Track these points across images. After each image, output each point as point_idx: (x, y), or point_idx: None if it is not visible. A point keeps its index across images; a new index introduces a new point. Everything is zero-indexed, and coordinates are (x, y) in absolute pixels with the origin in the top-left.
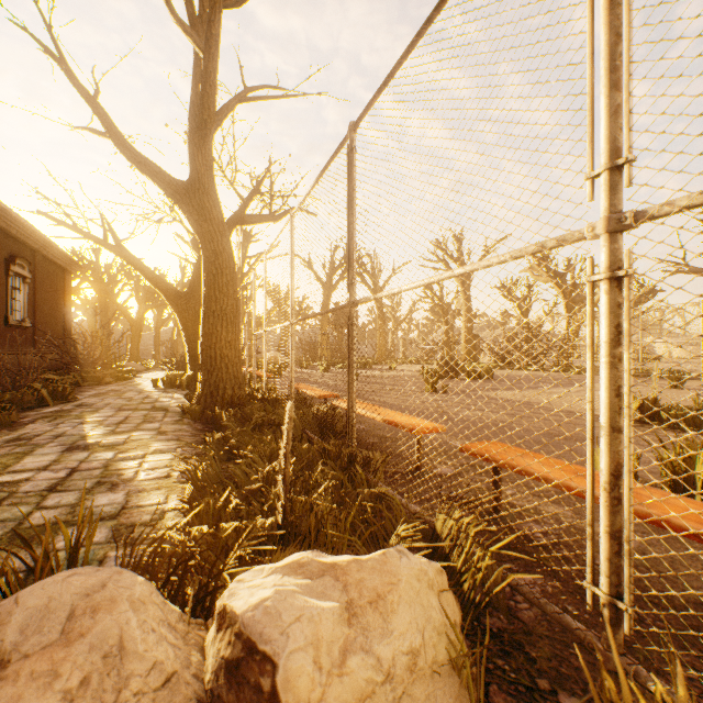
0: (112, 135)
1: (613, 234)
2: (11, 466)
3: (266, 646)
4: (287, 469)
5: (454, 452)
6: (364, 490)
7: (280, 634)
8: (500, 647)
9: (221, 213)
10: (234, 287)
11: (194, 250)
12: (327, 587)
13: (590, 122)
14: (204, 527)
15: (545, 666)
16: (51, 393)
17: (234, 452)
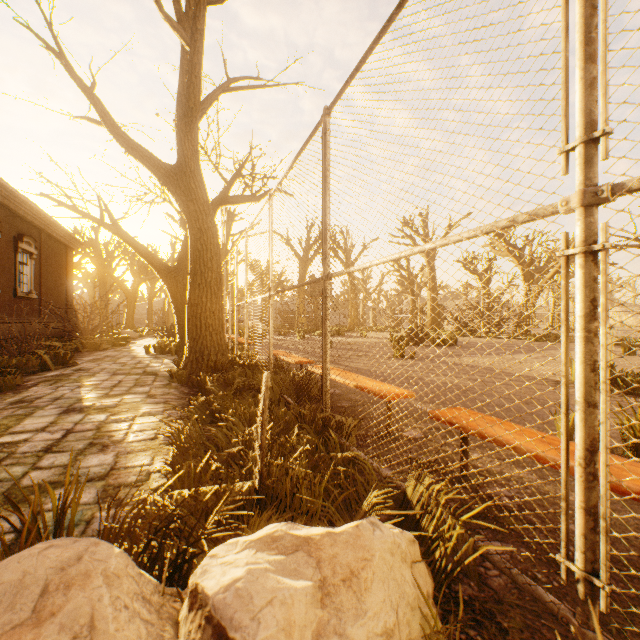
0: (107, 123)
1: (588, 208)
2: (12, 427)
3: (236, 633)
4: (263, 436)
5: (421, 415)
6: (337, 454)
7: (251, 620)
8: (471, 616)
9: (206, 194)
10: (218, 261)
11: (183, 228)
12: (301, 563)
13: (564, 96)
14: (185, 491)
15: (517, 637)
16: (53, 359)
17: (216, 415)
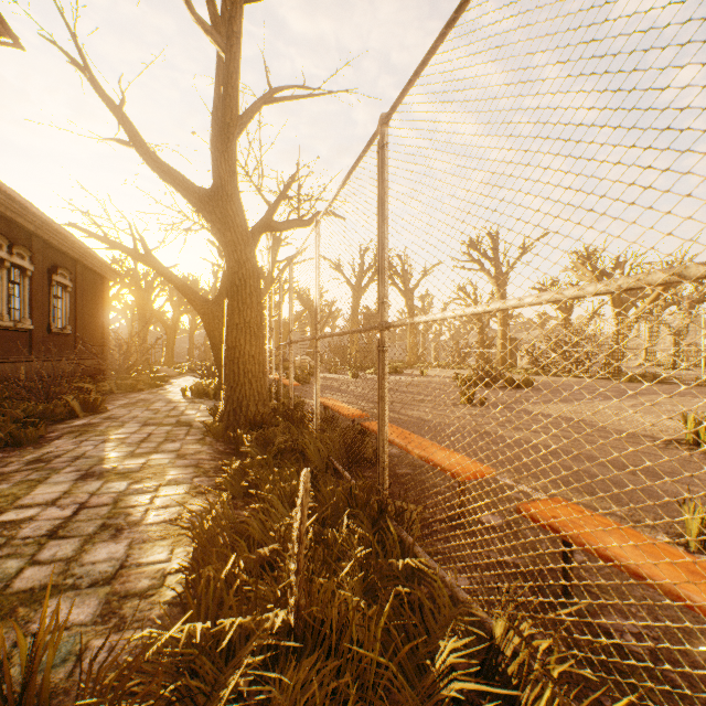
0: (136, 144)
1: None
2: (20, 498)
3: None
4: (301, 555)
5: (500, 490)
6: (398, 562)
7: None
8: None
9: (244, 221)
10: (258, 298)
11: (222, 258)
12: None
13: None
14: (198, 627)
15: None
16: (82, 404)
17: (251, 490)
